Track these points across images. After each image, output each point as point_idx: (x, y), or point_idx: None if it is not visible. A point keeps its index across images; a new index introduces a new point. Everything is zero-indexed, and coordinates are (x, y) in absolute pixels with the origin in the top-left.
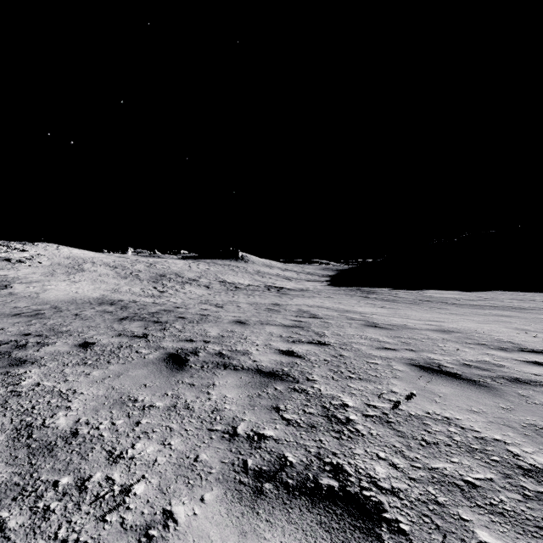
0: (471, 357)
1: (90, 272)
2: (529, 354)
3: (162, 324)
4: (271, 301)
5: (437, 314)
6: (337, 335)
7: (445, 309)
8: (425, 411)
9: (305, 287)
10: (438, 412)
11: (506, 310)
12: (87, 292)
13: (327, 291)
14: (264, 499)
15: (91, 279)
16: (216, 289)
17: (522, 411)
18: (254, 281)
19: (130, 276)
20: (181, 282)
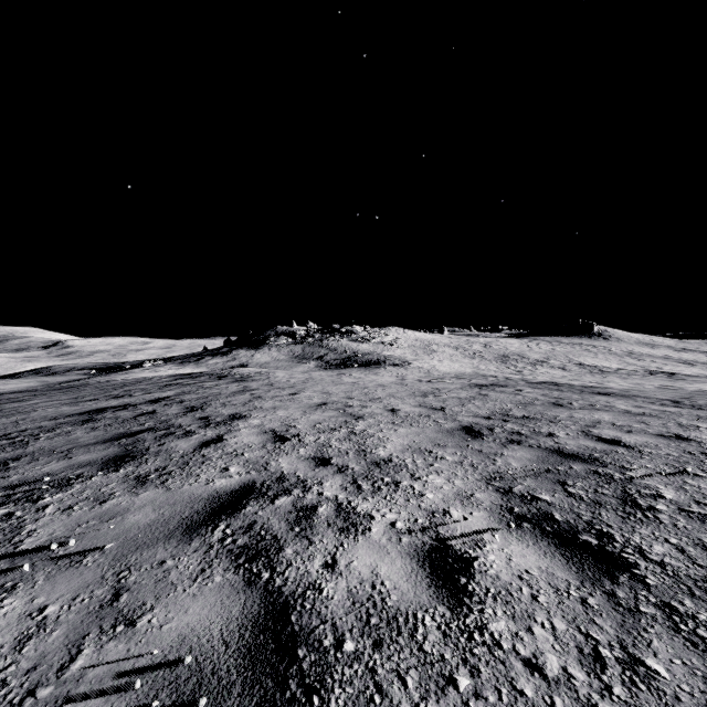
0: None
1: (441, 353)
2: None
3: (564, 386)
4: (660, 384)
5: None
6: None
7: None
8: None
9: None
10: None
11: None
12: (460, 368)
13: None
14: (670, 407)
15: (447, 359)
16: (576, 372)
17: None
18: (626, 364)
19: (475, 356)
20: (530, 364)
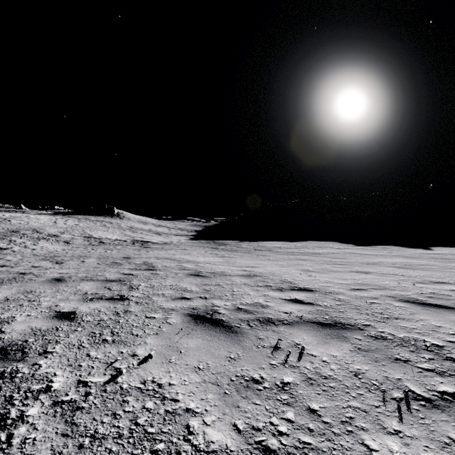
0: (249, 300)
1: None
2: (296, 292)
3: None
4: (125, 255)
5: (258, 260)
6: (149, 287)
7: (268, 256)
8: (143, 380)
9: (170, 240)
10: (157, 378)
11: (307, 255)
12: None
13: (187, 244)
14: None
15: None
16: (76, 245)
17: (245, 360)
18: (124, 236)
19: None
20: (37, 238)
